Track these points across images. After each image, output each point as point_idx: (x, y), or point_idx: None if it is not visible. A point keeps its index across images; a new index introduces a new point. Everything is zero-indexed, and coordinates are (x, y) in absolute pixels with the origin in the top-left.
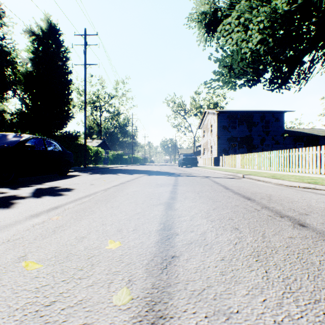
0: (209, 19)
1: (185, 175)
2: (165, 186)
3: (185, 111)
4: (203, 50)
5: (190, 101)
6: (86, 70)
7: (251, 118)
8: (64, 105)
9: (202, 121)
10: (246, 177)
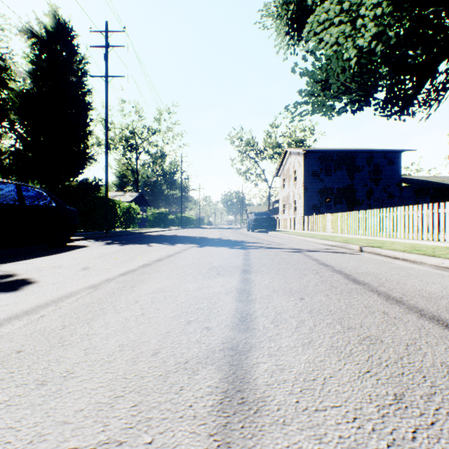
0: (293, 12)
1: (260, 246)
2: (227, 274)
3: (256, 152)
4: (284, 59)
5: (264, 138)
6: (107, 84)
7: (352, 160)
8: (79, 140)
9: (282, 165)
10: (367, 251)
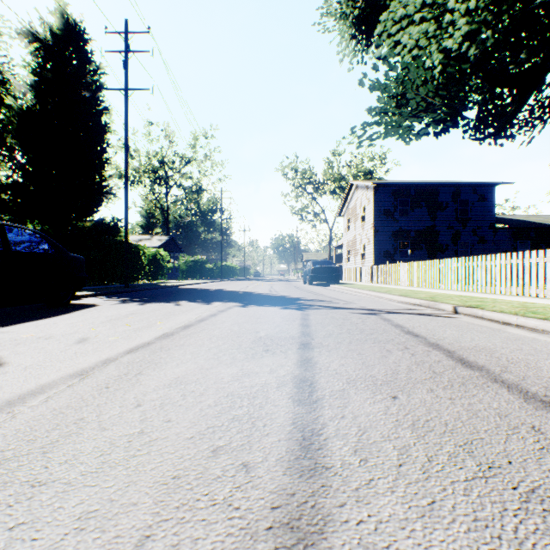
0: (361, 9)
1: (321, 305)
2: (279, 350)
3: (314, 186)
4: (350, 69)
5: (324, 168)
6: (127, 99)
7: (434, 196)
8: (94, 170)
9: (346, 202)
10: (464, 313)
